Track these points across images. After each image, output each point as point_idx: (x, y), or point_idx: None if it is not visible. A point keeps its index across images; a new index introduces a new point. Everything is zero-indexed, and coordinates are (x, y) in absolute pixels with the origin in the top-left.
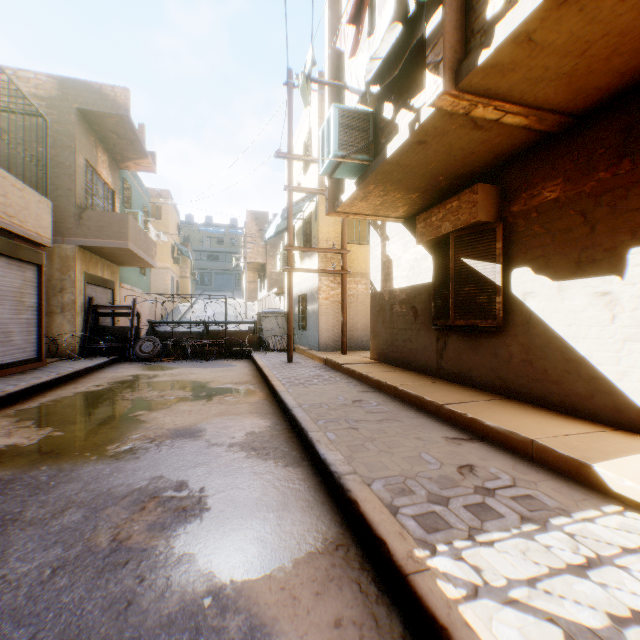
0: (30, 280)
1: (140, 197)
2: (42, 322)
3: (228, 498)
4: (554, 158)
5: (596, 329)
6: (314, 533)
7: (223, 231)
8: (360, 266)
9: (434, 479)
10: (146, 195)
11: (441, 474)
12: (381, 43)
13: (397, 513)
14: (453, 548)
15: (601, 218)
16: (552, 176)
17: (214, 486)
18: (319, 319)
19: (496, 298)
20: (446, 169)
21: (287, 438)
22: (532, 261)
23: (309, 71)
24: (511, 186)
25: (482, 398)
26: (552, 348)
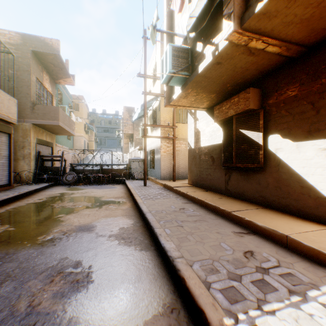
0: (4, 142)
1: (67, 99)
2: (11, 164)
3: (105, 273)
4: (294, 72)
5: (320, 169)
6: (157, 299)
7: (111, 117)
8: (182, 135)
9: (230, 261)
10: (70, 98)
11: (234, 257)
12: (196, 5)
13: (210, 287)
14: (249, 317)
15: (323, 105)
16: (293, 82)
17: (97, 264)
18: (161, 163)
19: (259, 151)
20: (231, 80)
21: (142, 231)
22: (280, 131)
23: (155, 23)
24: (268, 89)
25: (252, 207)
26: (293, 180)
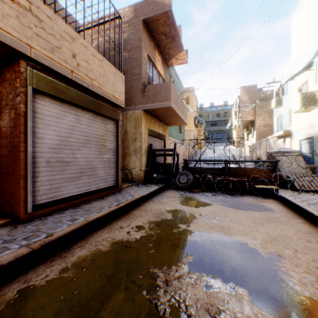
0: (110, 130)
1: (178, 88)
2: (118, 160)
3: None
4: None
5: None
6: None
7: (219, 109)
8: None
9: None
10: (181, 87)
11: None
12: None
13: None
14: None
15: None
16: None
17: None
18: None
19: None
20: None
21: None
22: None
23: None
24: None
25: None
26: None
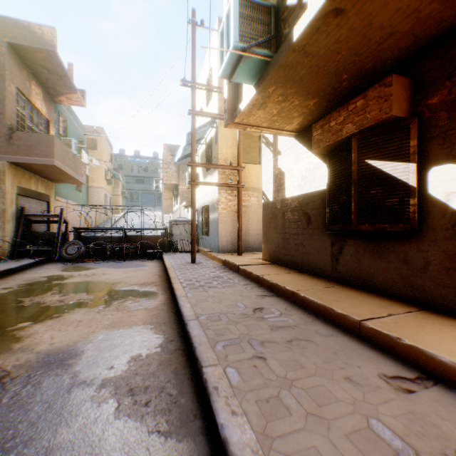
0: None
1: (76, 129)
2: None
3: None
4: None
5: None
6: None
7: (147, 161)
8: (253, 182)
9: None
10: (82, 128)
11: None
12: None
13: None
14: None
15: None
16: None
17: None
18: (218, 226)
19: (409, 200)
20: (353, 63)
21: (178, 367)
22: None
23: None
24: (428, 77)
25: (397, 309)
26: None
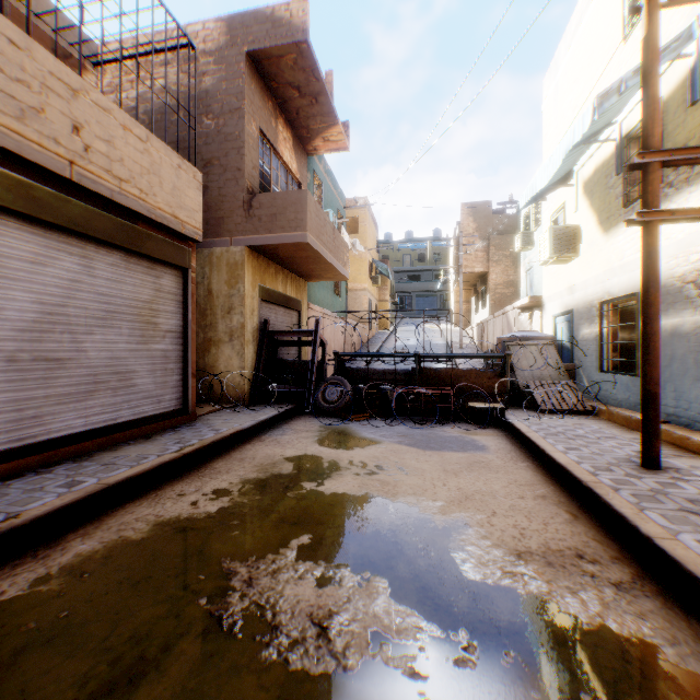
0: (167, 291)
1: (333, 199)
2: (187, 355)
3: None
4: None
5: None
6: None
7: (425, 245)
8: None
9: None
10: (340, 198)
11: None
12: None
13: None
14: None
15: None
16: None
17: None
18: None
19: None
20: None
21: None
22: None
23: None
24: None
25: None
26: None
